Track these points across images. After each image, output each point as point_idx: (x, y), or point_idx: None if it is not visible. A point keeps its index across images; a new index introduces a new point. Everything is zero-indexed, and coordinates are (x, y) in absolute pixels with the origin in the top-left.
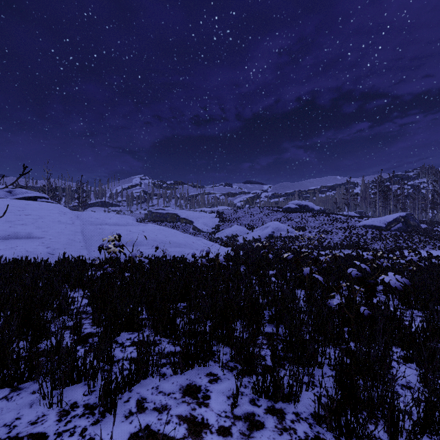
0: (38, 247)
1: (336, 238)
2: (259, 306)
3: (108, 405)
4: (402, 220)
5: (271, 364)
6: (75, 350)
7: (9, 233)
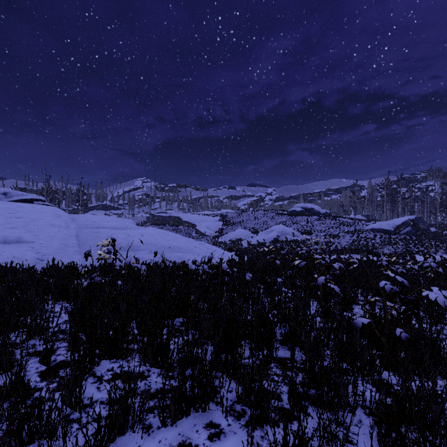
0: (27, 252)
1: (343, 242)
2: (270, 324)
3: None
4: (411, 223)
5: (289, 407)
6: (24, 399)
7: None
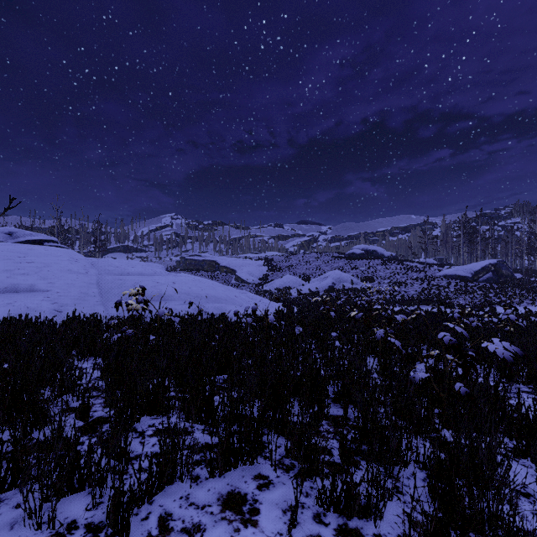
0: (42, 302)
1: (411, 290)
2: (321, 380)
3: (118, 526)
4: (492, 268)
5: (339, 461)
6: (75, 446)
7: (7, 285)
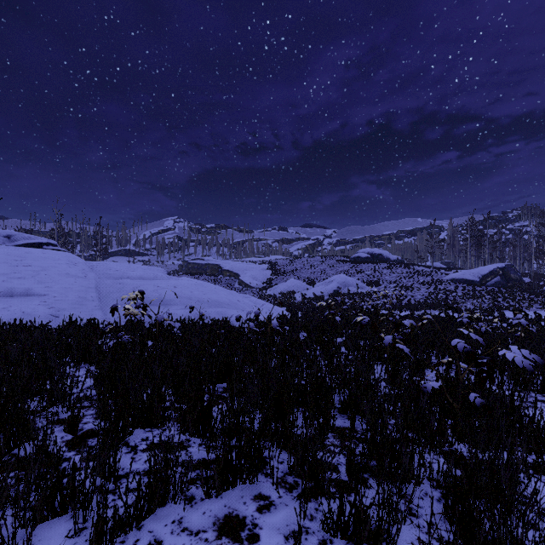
0: (38, 307)
1: (418, 295)
2: (327, 390)
3: None
4: (500, 272)
5: (347, 479)
6: (57, 465)
7: (2, 289)
